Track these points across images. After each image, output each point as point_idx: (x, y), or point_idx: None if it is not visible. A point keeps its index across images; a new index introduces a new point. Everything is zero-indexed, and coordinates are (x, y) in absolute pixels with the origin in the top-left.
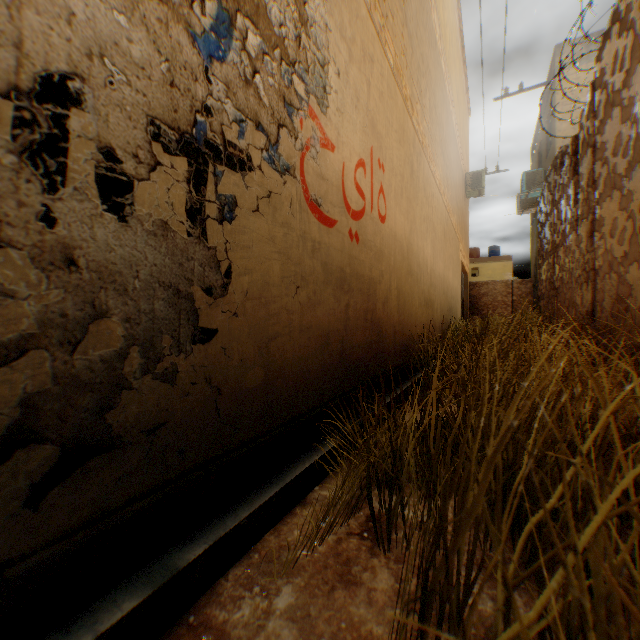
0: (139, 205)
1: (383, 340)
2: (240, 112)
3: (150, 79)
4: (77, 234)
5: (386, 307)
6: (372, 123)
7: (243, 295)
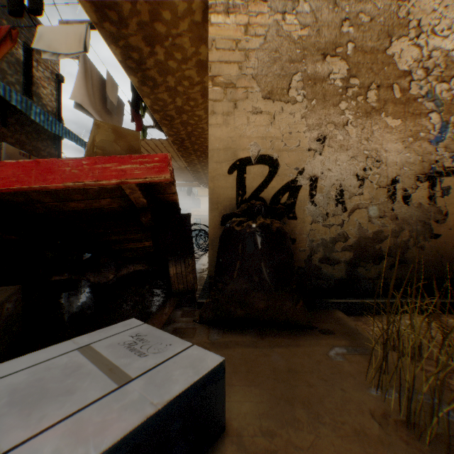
0: (411, 200)
1: None
2: (451, 153)
3: (414, 164)
4: (397, 211)
5: None
6: None
7: (452, 222)
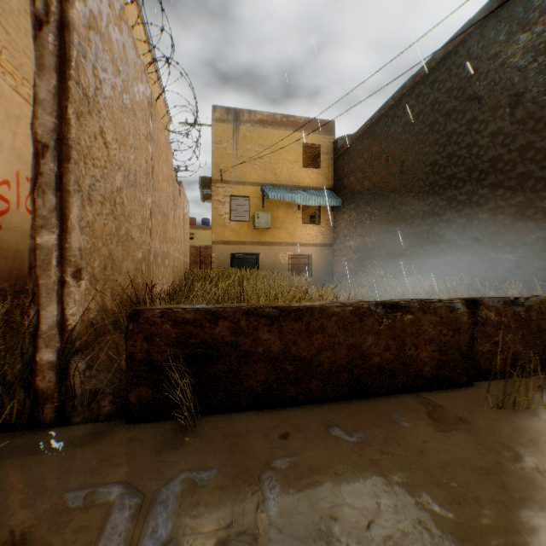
0: None
1: None
2: None
3: None
4: None
5: None
6: (21, 155)
7: None
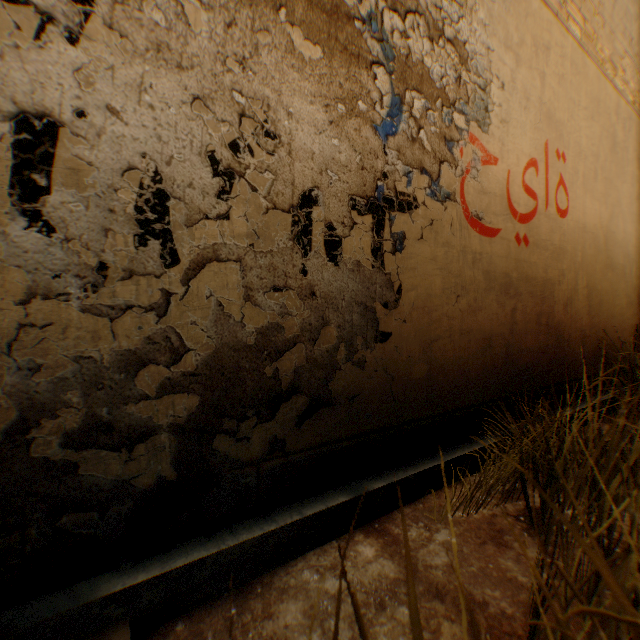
0: (344, 253)
1: (563, 345)
2: (408, 166)
3: (350, 170)
4: (315, 278)
5: (568, 309)
6: (547, 115)
7: (410, 306)
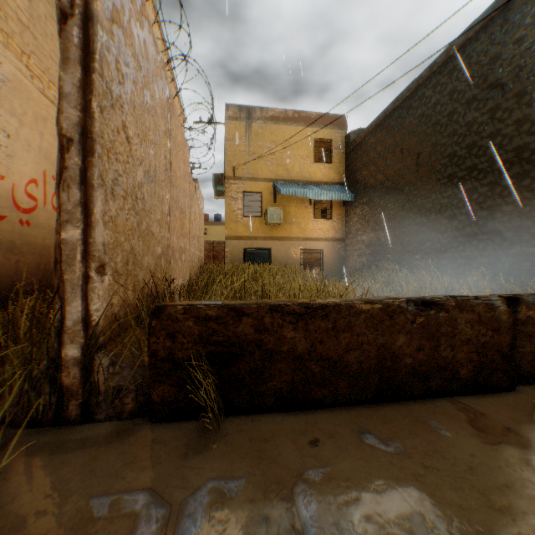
0: None
1: None
2: None
3: None
4: None
5: None
6: (47, 155)
7: None
